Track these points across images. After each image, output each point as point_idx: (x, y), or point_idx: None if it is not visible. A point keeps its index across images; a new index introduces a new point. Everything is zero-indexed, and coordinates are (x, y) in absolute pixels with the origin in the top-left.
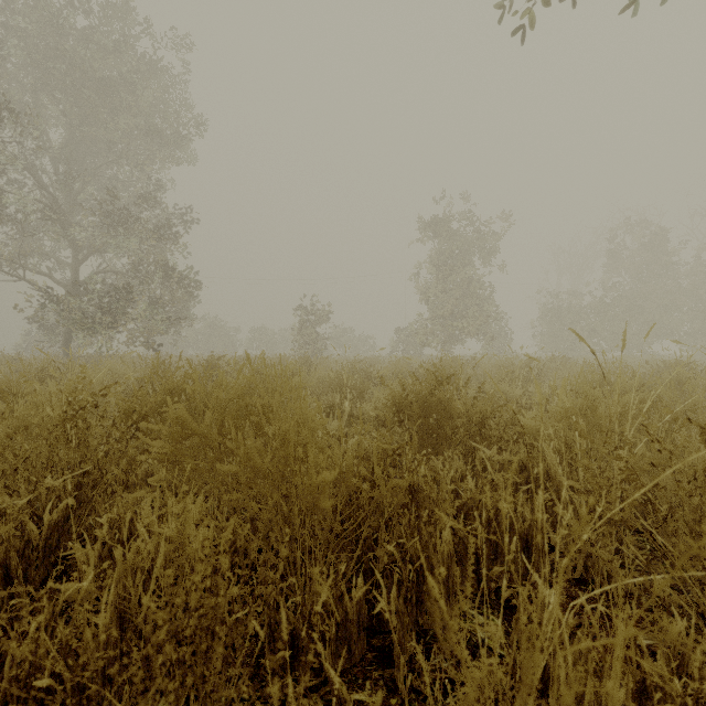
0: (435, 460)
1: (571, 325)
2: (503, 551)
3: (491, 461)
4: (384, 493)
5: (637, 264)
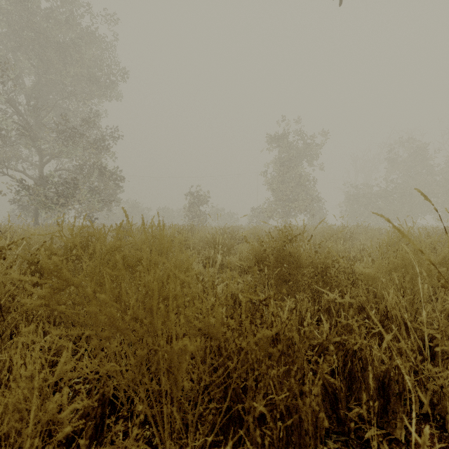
0: (287, 300)
1: (365, 206)
2: (357, 388)
3: (334, 302)
4: (253, 347)
5: (408, 166)
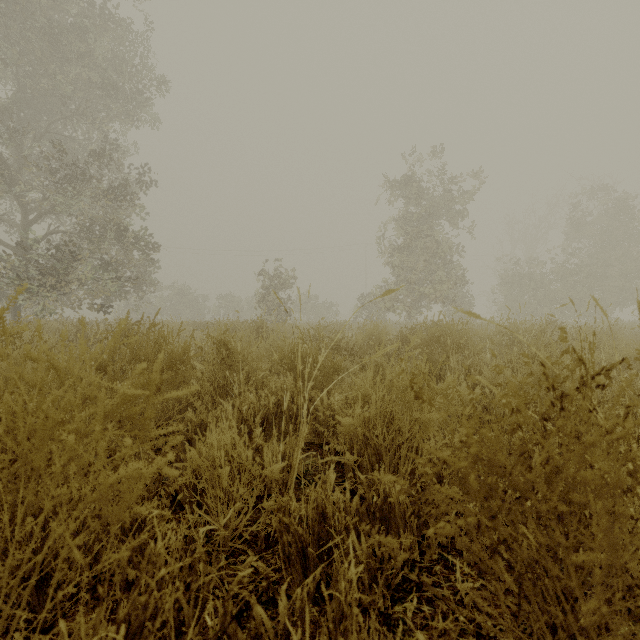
0: None
1: (533, 292)
2: None
3: None
4: None
5: (598, 230)
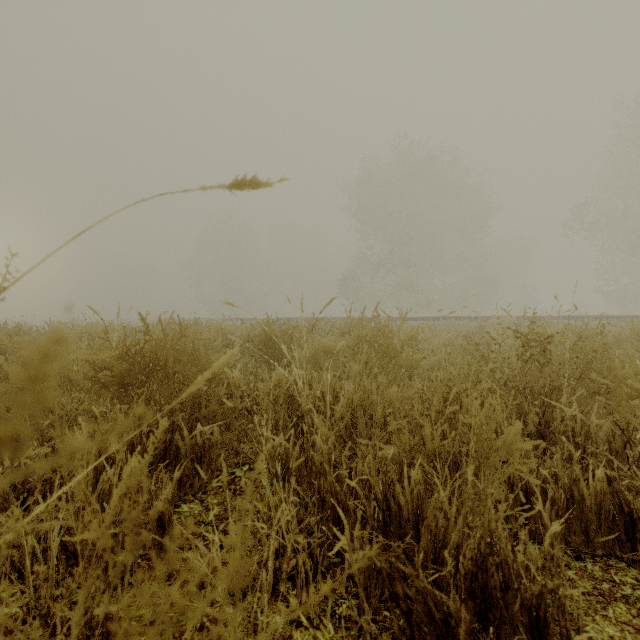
0: None
1: None
2: None
3: None
4: None
5: None
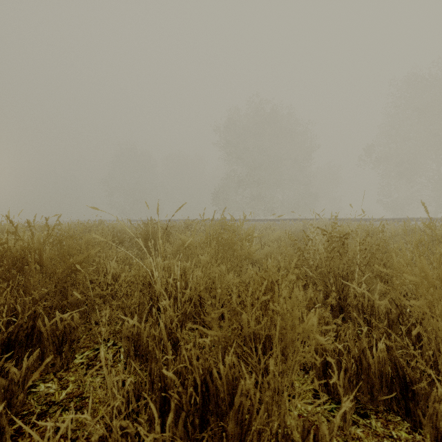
0: None
1: None
2: None
3: None
4: None
5: None
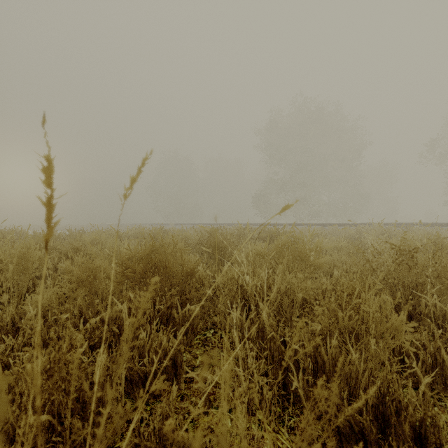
0: None
1: None
2: None
3: None
4: None
5: None
